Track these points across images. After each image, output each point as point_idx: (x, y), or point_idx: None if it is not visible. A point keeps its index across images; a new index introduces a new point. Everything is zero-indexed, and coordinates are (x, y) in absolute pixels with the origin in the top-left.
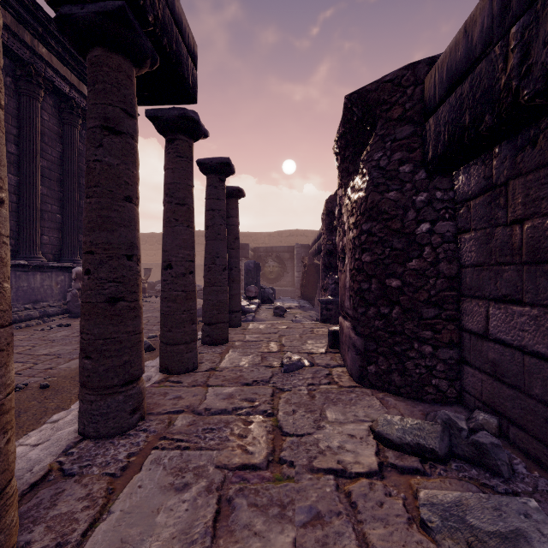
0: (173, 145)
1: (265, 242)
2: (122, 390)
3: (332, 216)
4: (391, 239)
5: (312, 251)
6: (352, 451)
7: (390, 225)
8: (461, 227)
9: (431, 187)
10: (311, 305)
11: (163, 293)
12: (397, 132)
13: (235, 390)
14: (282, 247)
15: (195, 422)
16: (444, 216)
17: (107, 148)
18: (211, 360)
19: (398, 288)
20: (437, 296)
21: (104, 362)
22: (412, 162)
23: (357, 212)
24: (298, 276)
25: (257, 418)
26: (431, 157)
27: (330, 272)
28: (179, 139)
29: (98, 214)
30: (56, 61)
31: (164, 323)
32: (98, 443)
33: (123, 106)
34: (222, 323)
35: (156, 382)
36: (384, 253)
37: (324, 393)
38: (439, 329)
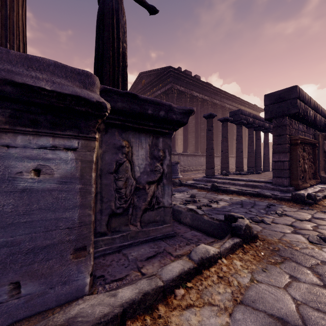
0: None
1: None
2: None
3: None
4: None
5: None
6: None
7: None
8: None
9: None
10: None
11: None
12: None
13: None
14: None
15: None
16: None
17: None
18: None
19: None
20: None
21: None
22: None
23: None
24: None
25: None
26: None
27: None
28: None
29: None
30: (249, 109)
31: None
32: None
33: None
34: None
35: None
36: None
37: None
38: None
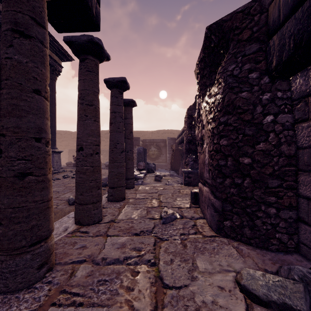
0: (84, 63)
1: (149, 137)
2: (30, 250)
3: (191, 118)
4: (244, 127)
5: (177, 141)
6: (225, 308)
7: (242, 117)
8: (298, 118)
9: (273, 88)
10: (177, 173)
11: (77, 167)
12: (246, 49)
13: (127, 240)
14: (160, 139)
15: (92, 273)
16: (284, 110)
17: (16, 48)
18: (112, 213)
19: (249, 164)
20: (279, 170)
21: (13, 227)
22: (258, 70)
23: (215, 110)
24: (169, 156)
25: (142, 268)
26: (275, 64)
27: (189, 154)
28: (88, 58)
29: (9, 103)
30: None
31: (77, 189)
32: (6, 298)
33: (32, 15)
34: (120, 187)
35: (70, 232)
36: (238, 138)
37: (192, 242)
38: (281, 195)
